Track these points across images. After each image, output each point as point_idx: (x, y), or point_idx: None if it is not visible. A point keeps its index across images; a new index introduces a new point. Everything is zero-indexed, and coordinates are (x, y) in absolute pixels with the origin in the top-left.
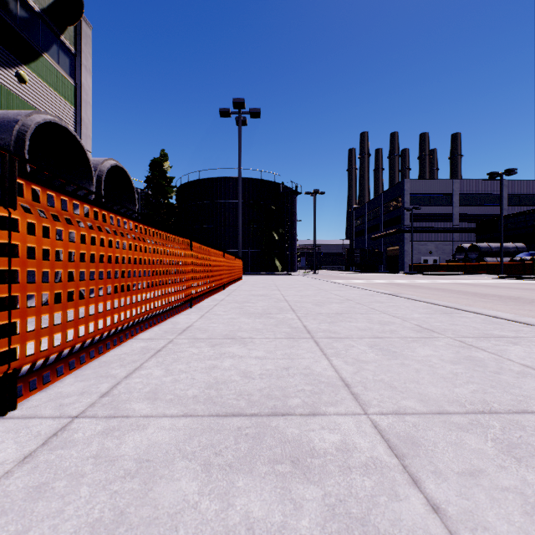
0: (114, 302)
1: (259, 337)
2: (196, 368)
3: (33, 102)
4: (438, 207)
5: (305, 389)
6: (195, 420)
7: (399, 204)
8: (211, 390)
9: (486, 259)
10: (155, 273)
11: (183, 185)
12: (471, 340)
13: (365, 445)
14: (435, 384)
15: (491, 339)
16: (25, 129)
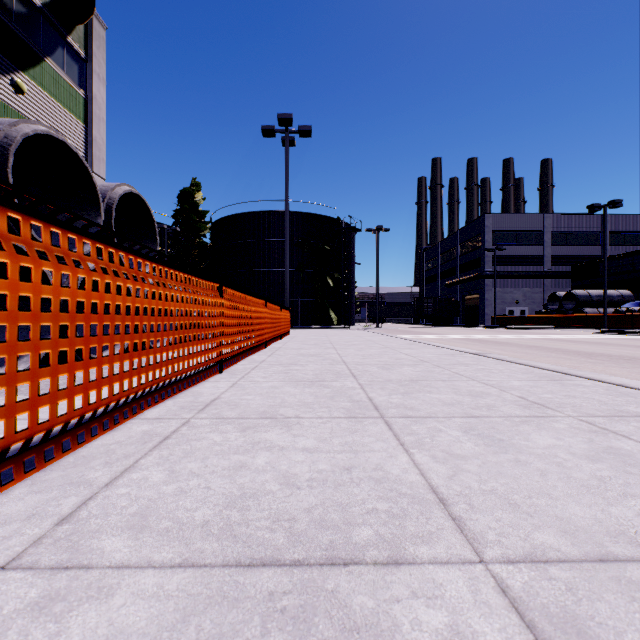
0: (127, 363)
1: (309, 415)
2: (215, 468)
3: (32, 117)
4: (526, 247)
5: (378, 508)
6: (198, 574)
7: (480, 243)
8: (232, 511)
9: (586, 310)
10: (168, 328)
11: (219, 220)
12: (602, 421)
13: (495, 639)
14: (577, 498)
15: (630, 420)
16: (8, 142)
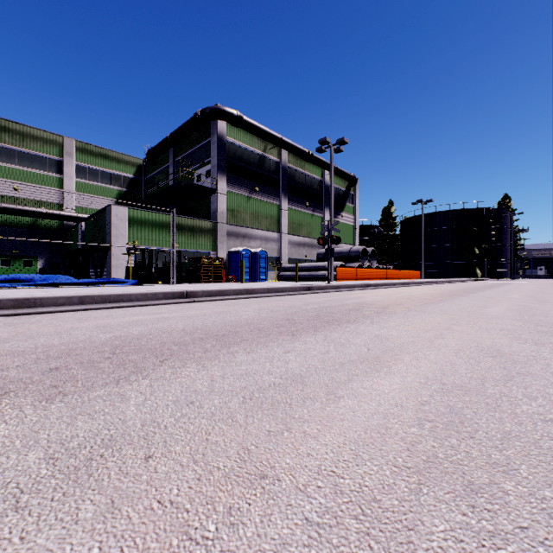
0: None
1: None
2: None
3: (344, 221)
4: None
5: None
6: None
7: None
8: None
9: None
10: (380, 274)
11: (403, 220)
12: None
13: None
14: None
15: None
16: (360, 252)
